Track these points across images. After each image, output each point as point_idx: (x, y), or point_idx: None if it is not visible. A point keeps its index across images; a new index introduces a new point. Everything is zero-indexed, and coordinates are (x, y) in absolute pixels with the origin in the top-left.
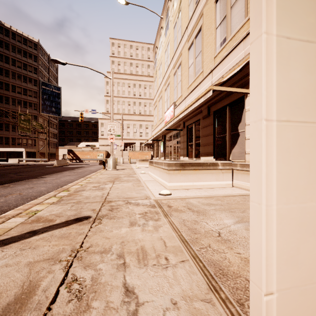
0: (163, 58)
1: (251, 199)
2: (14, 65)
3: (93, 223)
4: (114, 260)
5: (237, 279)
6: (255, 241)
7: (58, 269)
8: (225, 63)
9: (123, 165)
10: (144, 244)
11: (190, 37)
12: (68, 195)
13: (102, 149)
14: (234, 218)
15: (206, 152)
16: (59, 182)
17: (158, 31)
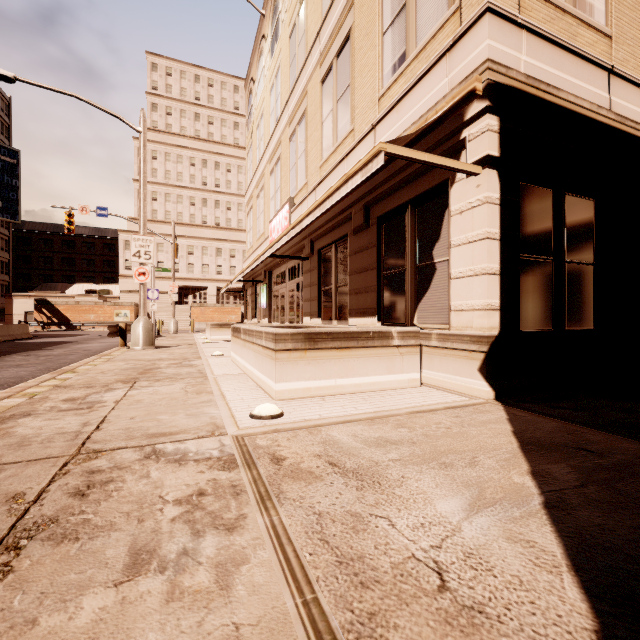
0: (266, 102)
1: None
2: None
3: None
4: None
5: None
6: None
7: None
8: (404, 108)
9: (175, 337)
10: None
11: (326, 56)
12: None
13: (128, 301)
14: (460, 491)
15: (362, 307)
16: None
17: (255, 44)
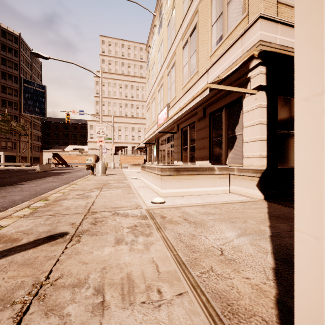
0: (156, 57)
1: (298, 228)
2: None
3: (69, 242)
4: (89, 298)
5: (251, 320)
6: (305, 299)
7: (6, 318)
8: (221, 62)
9: (114, 170)
10: (131, 270)
11: (185, 35)
12: (45, 205)
13: (91, 153)
14: (236, 230)
15: (201, 156)
16: (39, 190)
17: (151, 29)
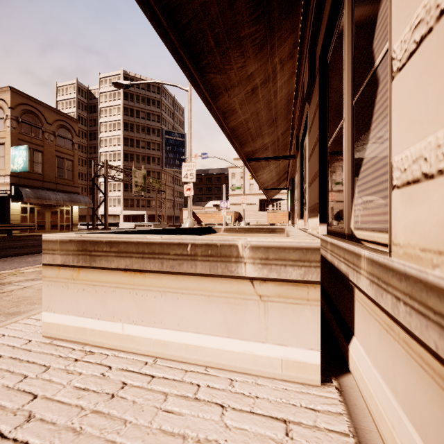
0: None
1: None
2: (138, 118)
3: None
4: None
5: None
6: None
7: None
8: None
9: None
10: None
11: None
12: None
13: (233, 210)
14: None
15: (312, 203)
16: None
17: None
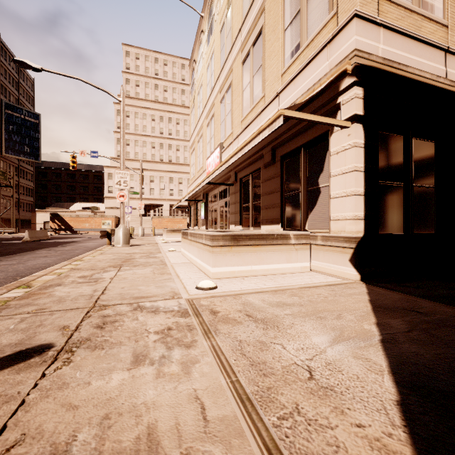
0: (204, 76)
1: None
2: None
3: (51, 363)
4: None
5: None
6: None
7: None
8: (299, 82)
9: (143, 239)
10: (156, 417)
11: (246, 45)
12: (24, 295)
13: (110, 214)
14: (328, 332)
15: (270, 218)
16: (22, 270)
17: (196, 36)
